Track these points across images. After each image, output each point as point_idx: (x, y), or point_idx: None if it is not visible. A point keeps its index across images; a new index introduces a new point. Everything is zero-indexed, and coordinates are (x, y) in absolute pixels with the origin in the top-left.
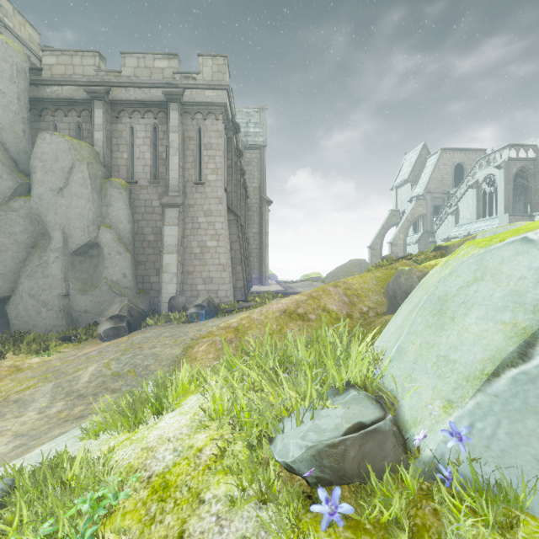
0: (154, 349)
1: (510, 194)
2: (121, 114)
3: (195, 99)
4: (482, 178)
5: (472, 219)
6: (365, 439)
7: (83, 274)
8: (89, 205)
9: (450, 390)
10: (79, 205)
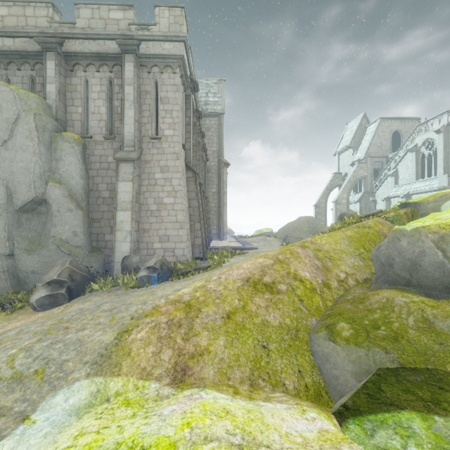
0: (81, 333)
1: (449, 157)
2: (76, 67)
3: (151, 51)
4: (421, 143)
5: (412, 180)
6: None
7: (31, 233)
8: (35, 159)
9: None
10: (24, 158)
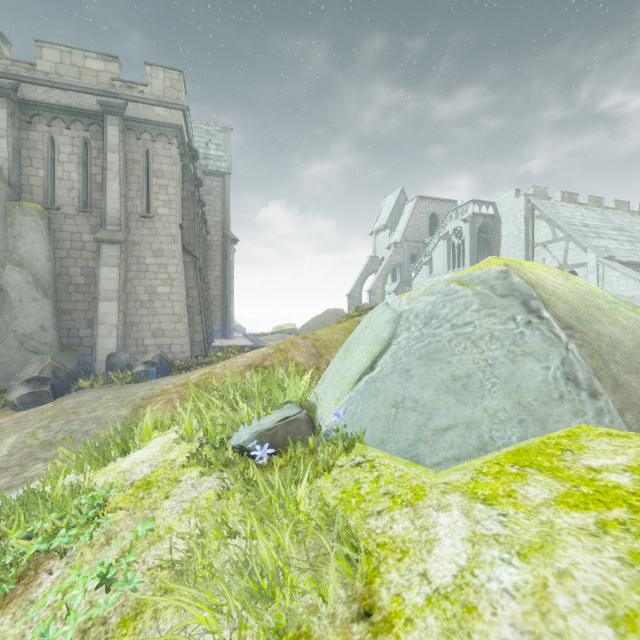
0: (95, 413)
1: (474, 248)
2: (36, 118)
3: (142, 116)
4: (451, 230)
5: (444, 270)
6: (288, 424)
7: None
8: None
9: (340, 393)
10: None
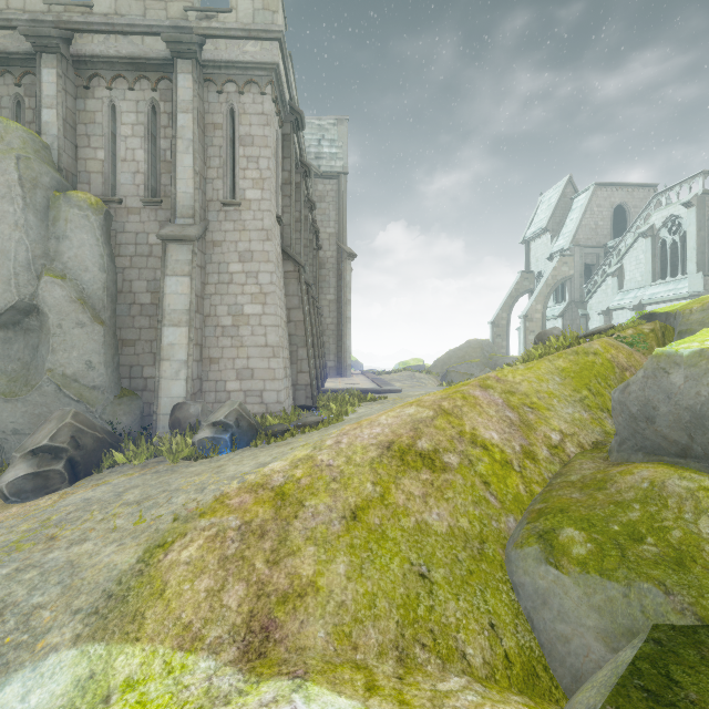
0: (78, 548)
1: (705, 245)
2: (94, 81)
3: (224, 56)
4: (660, 223)
5: (645, 281)
6: None
7: (11, 364)
8: (18, 235)
9: None
10: None
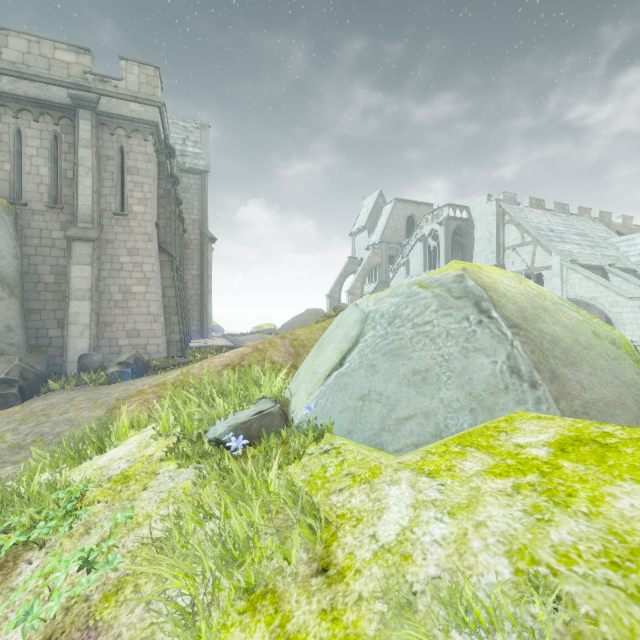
0: (67, 415)
1: (449, 250)
2: (1, 109)
3: (116, 111)
4: (428, 233)
5: (420, 271)
6: (262, 417)
7: None
8: None
9: (312, 388)
10: None
